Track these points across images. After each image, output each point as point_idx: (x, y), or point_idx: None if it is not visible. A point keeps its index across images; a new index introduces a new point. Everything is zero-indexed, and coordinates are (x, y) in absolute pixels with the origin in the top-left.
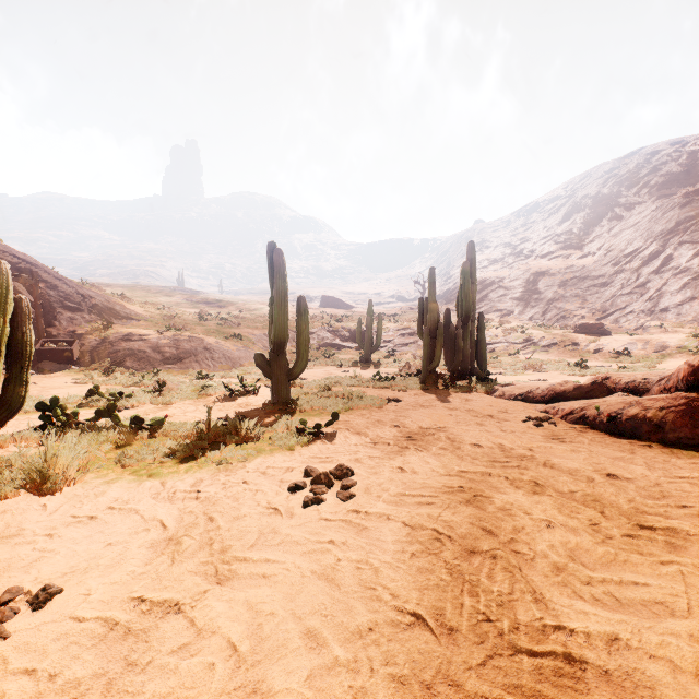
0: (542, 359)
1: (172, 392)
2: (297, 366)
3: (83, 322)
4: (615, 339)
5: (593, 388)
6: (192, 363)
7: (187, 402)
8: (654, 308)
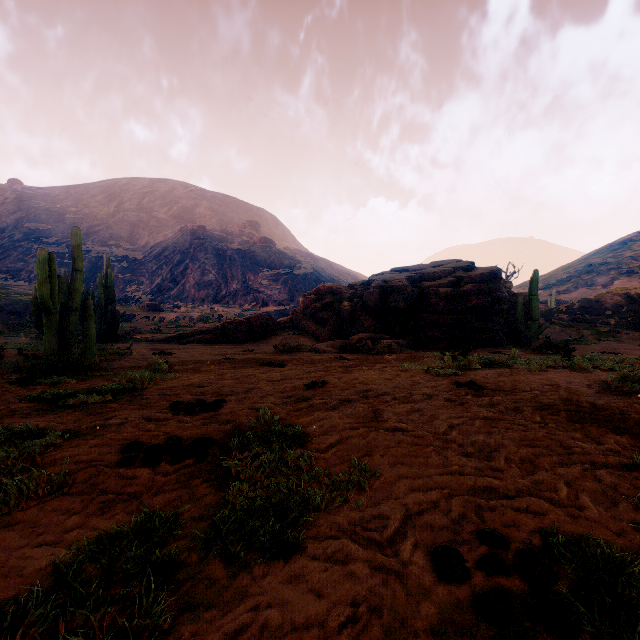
0: (130, 327)
1: None
2: None
3: None
4: (169, 314)
5: (194, 333)
6: None
7: None
8: (182, 296)
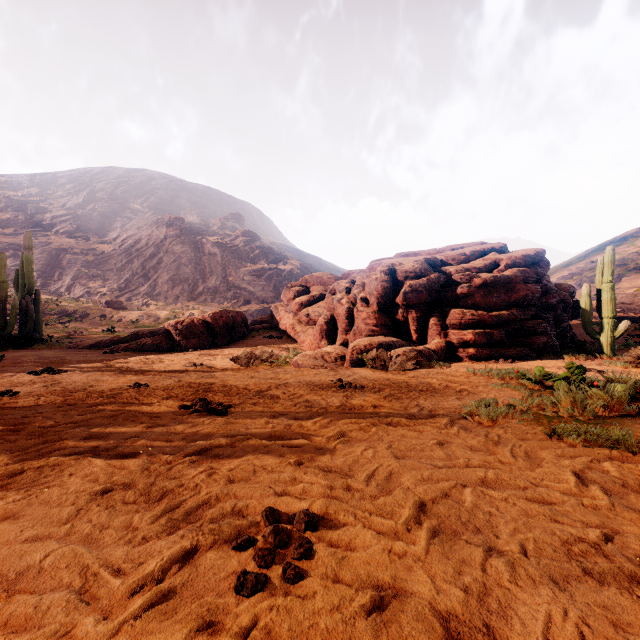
0: (79, 327)
1: None
2: None
3: None
4: (131, 312)
5: (133, 337)
6: None
7: None
8: (153, 292)
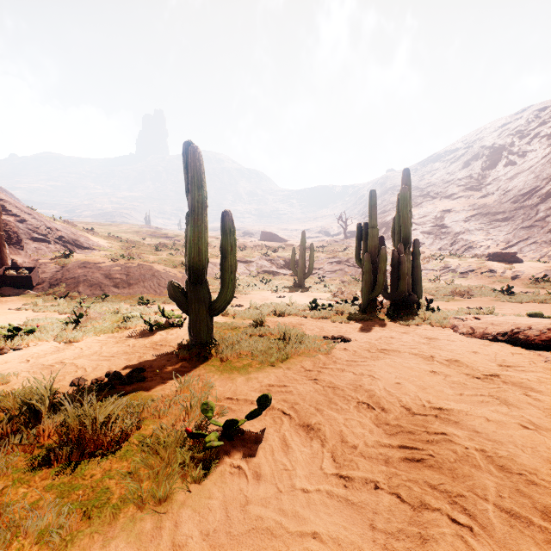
0: (462, 285)
1: (93, 323)
2: (221, 298)
3: (47, 252)
4: (531, 266)
5: None
6: (140, 288)
7: (98, 338)
8: None
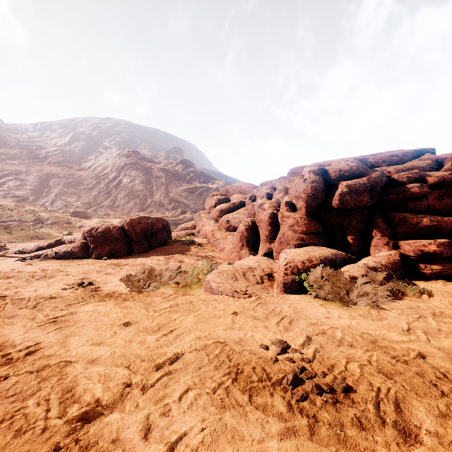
0: (47, 232)
1: None
2: None
3: None
4: (91, 220)
5: (56, 243)
6: None
7: None
8: (114, 205)
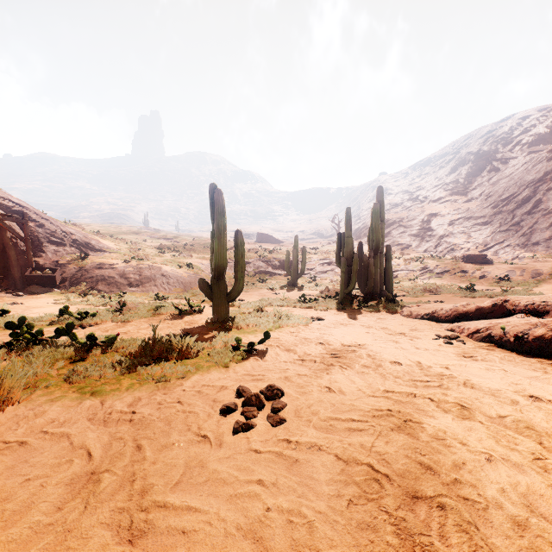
0: (436, 284)
1: (131, 311)
2: (235, 290)
3: (65, 254)
4: (497, 267)
5: (494, 309)
6: (152, 286)
7: (142, 320)
8: (527, 242)
